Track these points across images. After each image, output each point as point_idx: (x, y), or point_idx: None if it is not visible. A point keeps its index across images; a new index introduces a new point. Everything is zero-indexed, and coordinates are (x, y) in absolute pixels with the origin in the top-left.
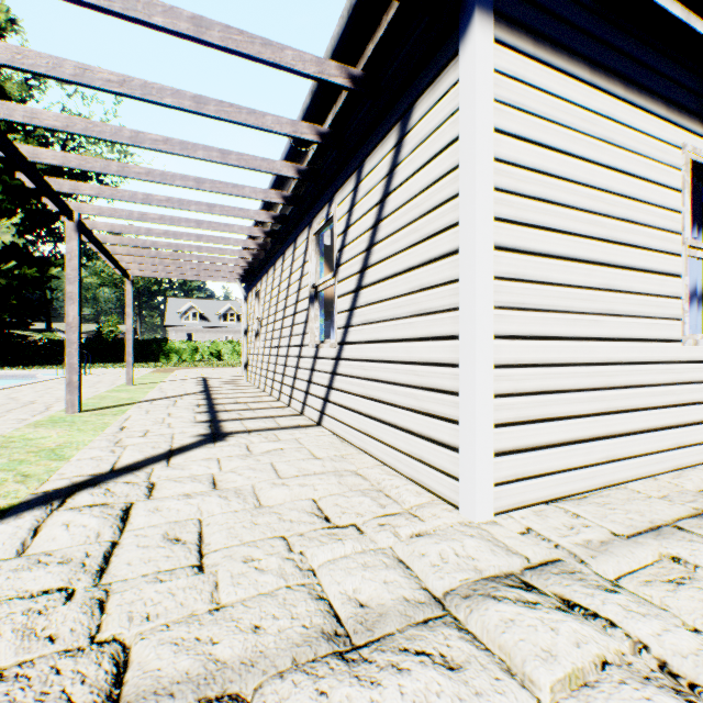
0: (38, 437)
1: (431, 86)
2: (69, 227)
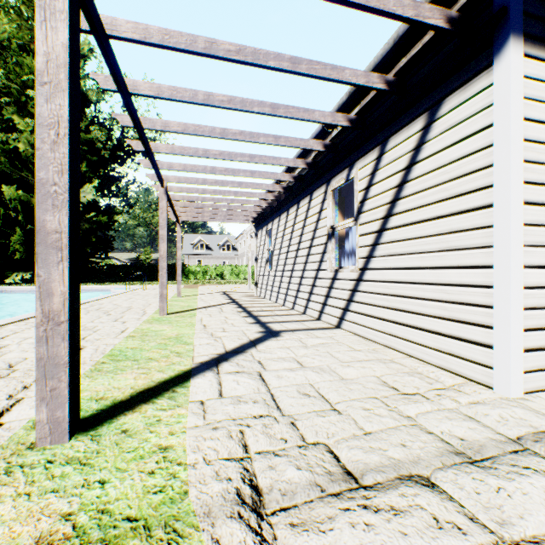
0: (159, 330)
1: (461, 87)
2: (161, 192)
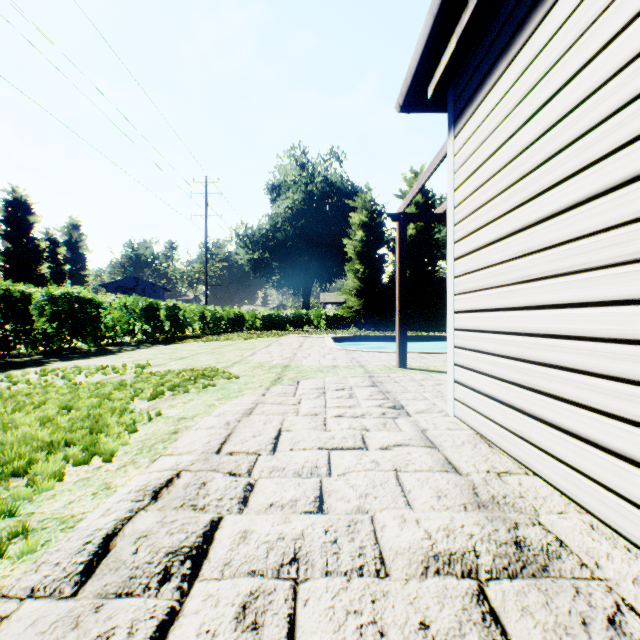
0: None
1: None
2: None
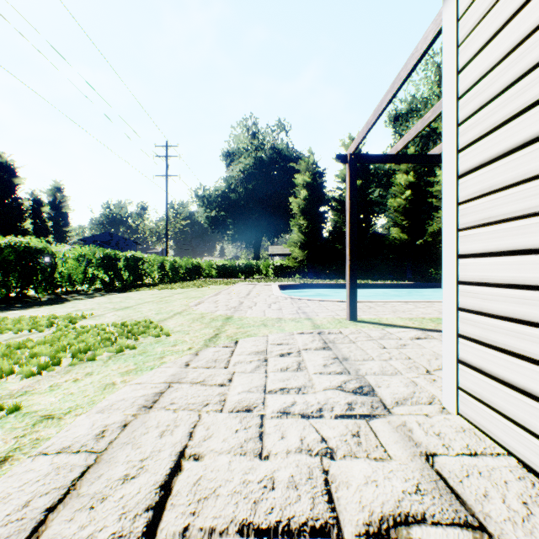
0: None
1: None
2: None
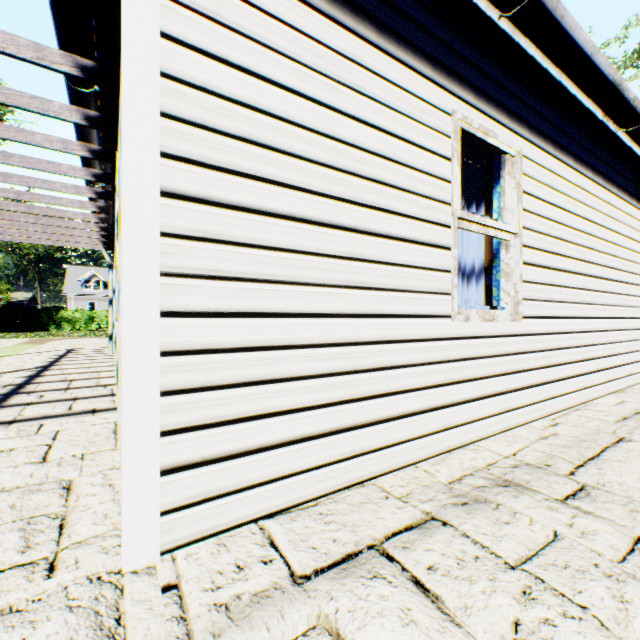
0: None
1: None
2: None
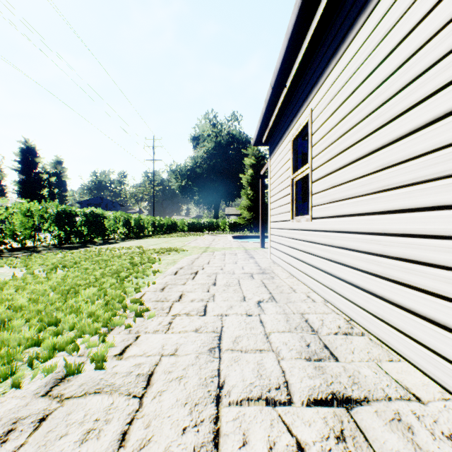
0: None
1: None
2: None
